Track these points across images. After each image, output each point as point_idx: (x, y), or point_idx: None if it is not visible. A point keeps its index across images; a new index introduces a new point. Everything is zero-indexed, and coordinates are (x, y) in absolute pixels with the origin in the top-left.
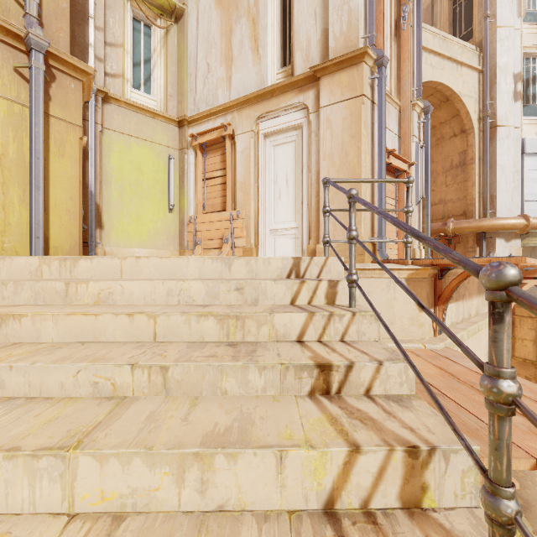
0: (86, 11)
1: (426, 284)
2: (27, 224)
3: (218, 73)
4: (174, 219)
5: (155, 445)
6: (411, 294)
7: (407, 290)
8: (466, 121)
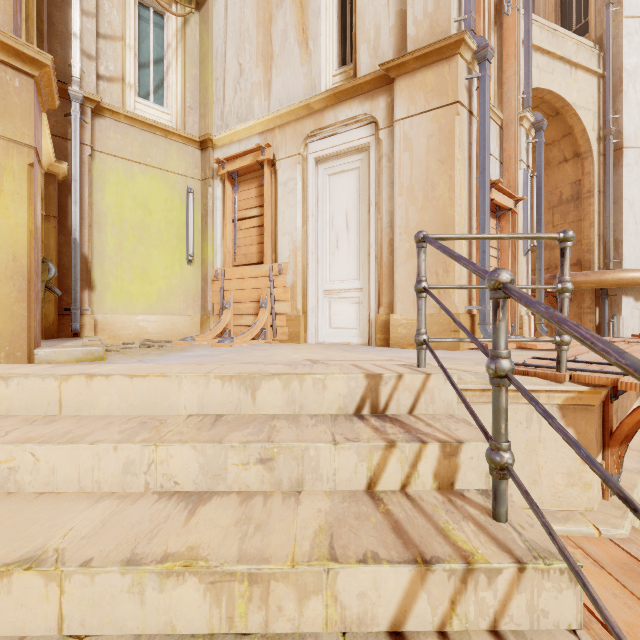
0: None
1: (595, 414)
2: None
3: (253, 76)
4: (195, 273)
5: None
6: None
7: None
8: (581, 141)
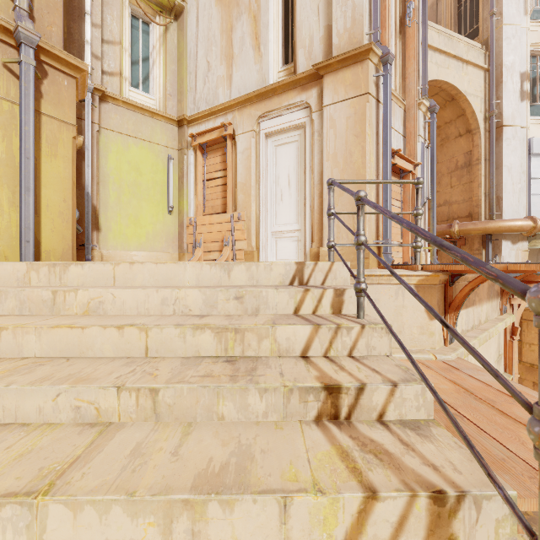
0: (82, 7)
1: (437, 290)
2: (17, 227)
3: (218, 71)
4: (174, 221)
5: (138, 490)
6: (432, 311)
7: (426, 305)
8: (471, 121)
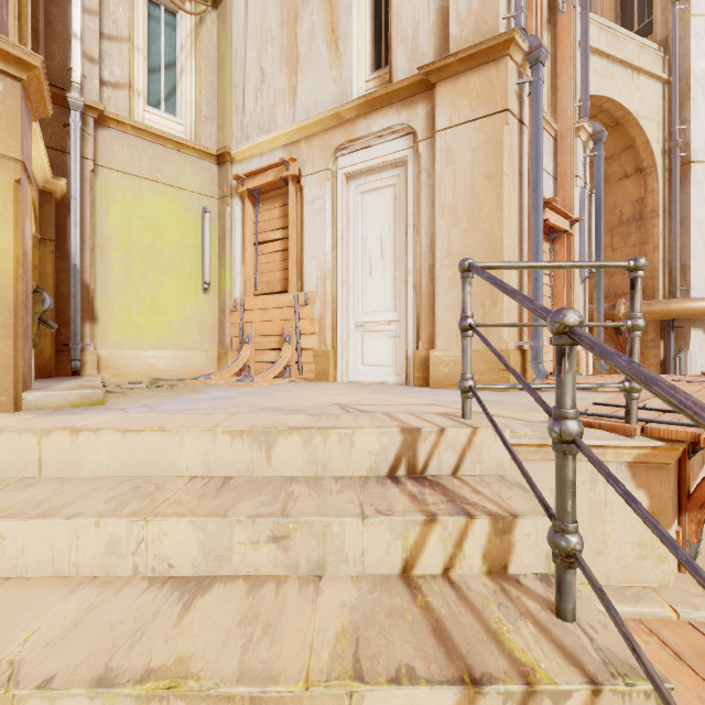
0: None
1: (671, 473)
2: None
3: (277, 82)
4: (211, 303)
5: None
6: None
7: None
8: (644, 155)
